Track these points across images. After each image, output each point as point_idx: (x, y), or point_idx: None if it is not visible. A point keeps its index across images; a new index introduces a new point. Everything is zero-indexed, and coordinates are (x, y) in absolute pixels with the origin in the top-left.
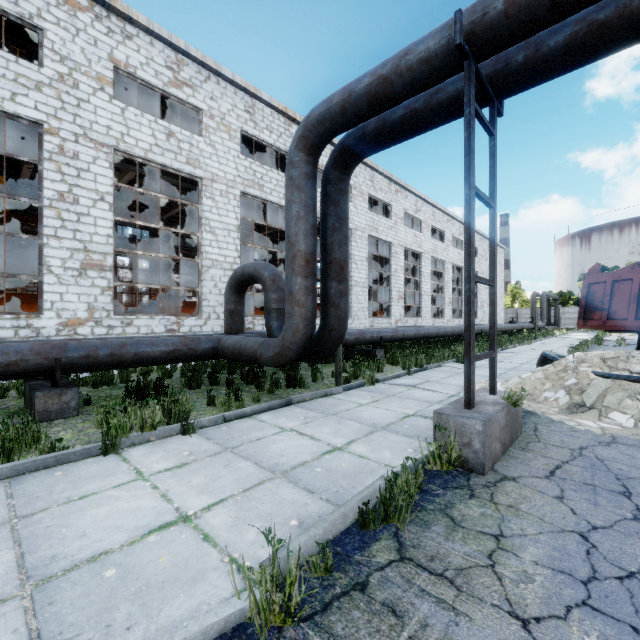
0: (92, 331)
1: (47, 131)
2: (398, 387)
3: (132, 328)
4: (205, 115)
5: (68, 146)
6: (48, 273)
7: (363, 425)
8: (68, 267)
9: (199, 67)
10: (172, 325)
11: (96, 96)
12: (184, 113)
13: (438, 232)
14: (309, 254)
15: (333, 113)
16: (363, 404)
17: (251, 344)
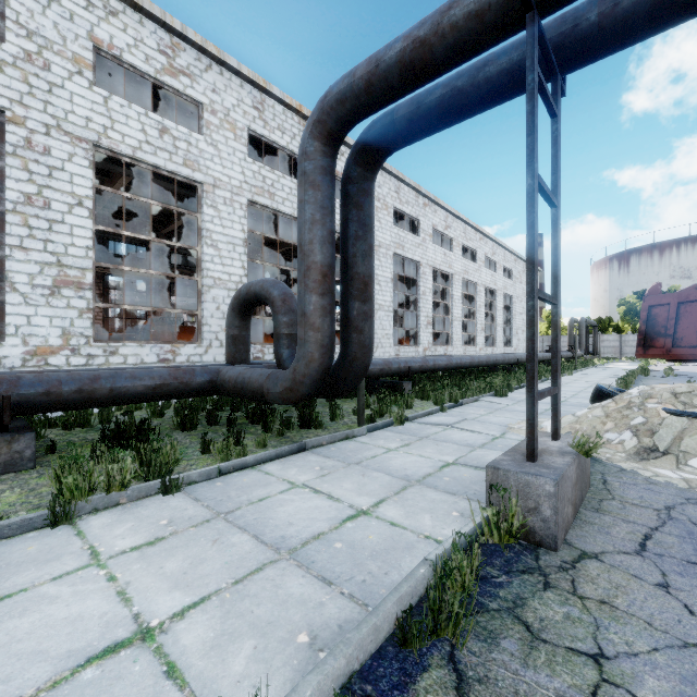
0: (67, 361)
1: (10, 120)
2: (431, 427)
3: (117, 357)
4: (206, 110)
5: (37, 139)
6: (11, 291)
7: (393, 478)
8: (37, 284)
9: (199, 53)
10: (166, 354)
11: (72, 81)
12: (182, 109)
13: (469, 252)
14: (326, 266)
15: (356, 90)
16: (392, 449)
17: (256, 377)
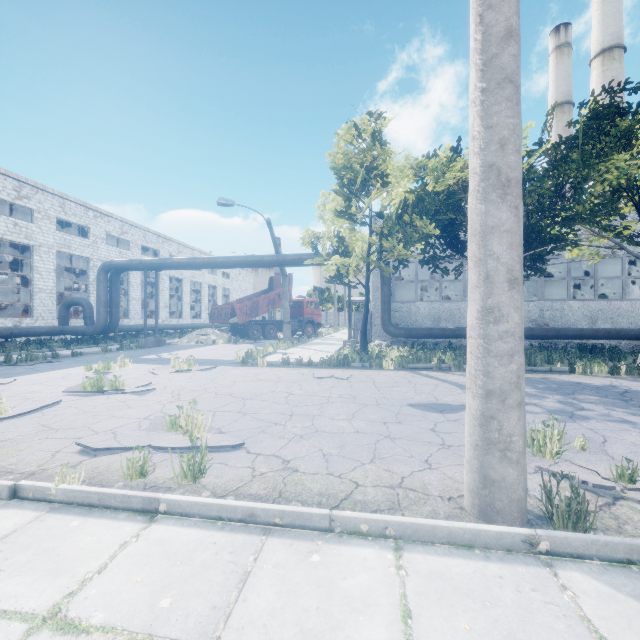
0: None
1: None
2: None
3: None
4: (36, 212)
5: None
6: None
7: None
8: None
9: (32, 187)
10: (17, 323)
11: None
12: None
13: None
14: (106, 301)
15: (114, 266)
16: None
17: (82, 328)
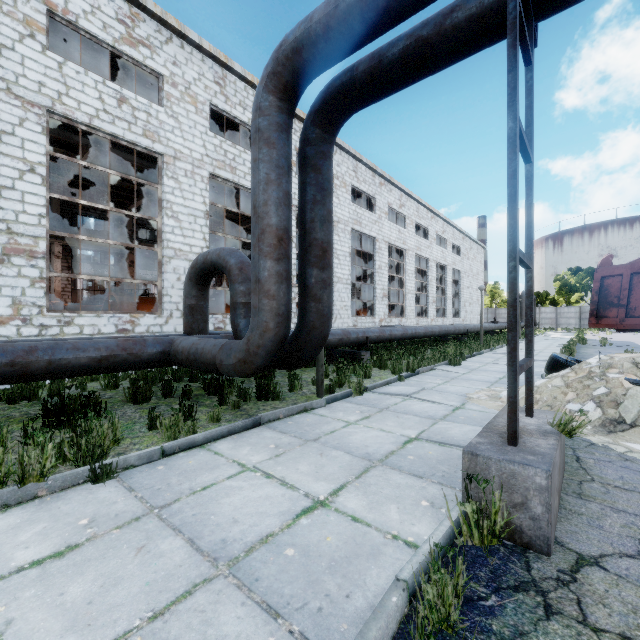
0: (18, 331)
1: None
2: (391, 397)
3: (73, 328)
4: (166, 82)
5: None
6: None
7: (354, 457)
8: None
9: (159, 25)
10: (125, 324)
11: (24, 44)
12: (144, 83)
13: (421, 230)
14: (282, 230)
15: (313, 36)
16: (351, 422)
17: (209, 348)
